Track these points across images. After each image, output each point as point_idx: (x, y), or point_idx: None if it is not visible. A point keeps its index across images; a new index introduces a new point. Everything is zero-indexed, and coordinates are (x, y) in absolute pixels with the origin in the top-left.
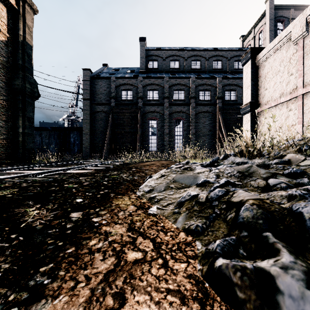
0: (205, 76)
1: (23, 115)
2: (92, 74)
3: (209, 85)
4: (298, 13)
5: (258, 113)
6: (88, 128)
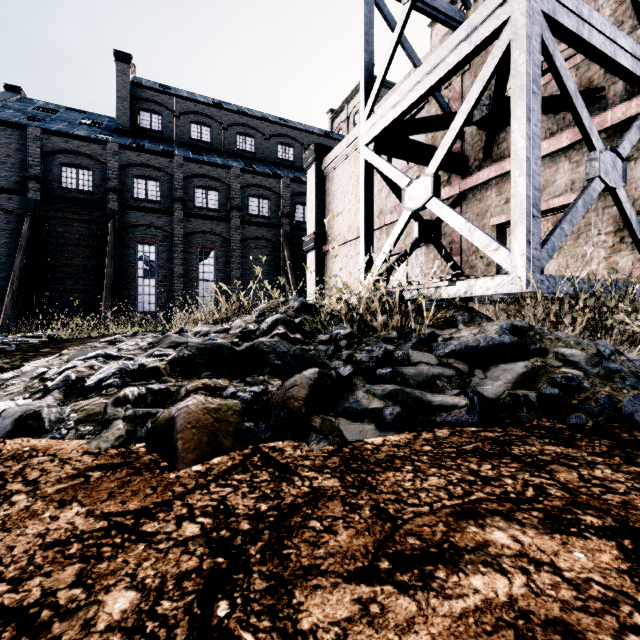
0: (261, 169)
1: None
2: None
3: (268, 188)
4: None
5: (326, 252)
6: None
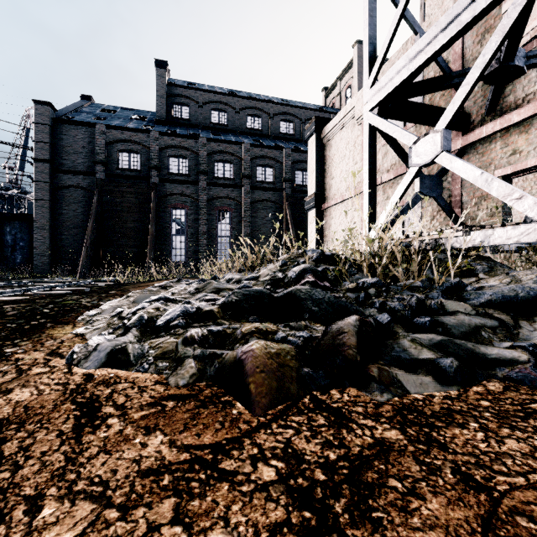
0: (266, 143)
1: None
2: (57, 113)
3: (273, 158)
4: None
5: (325, 210)
6: (47, 216)
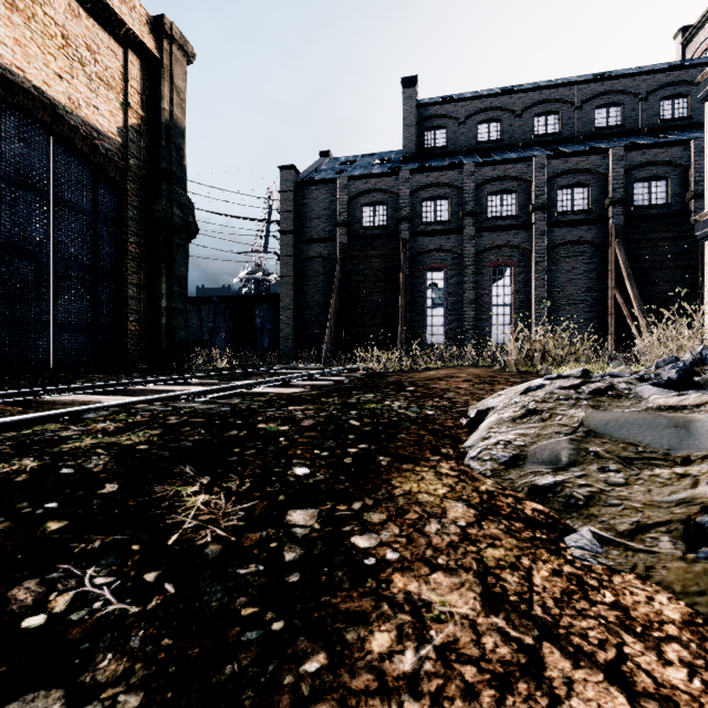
0: (573, 149)
1: (168, 272)
2: (299, 176)
3: (587, 170)
4: None
5: None
6: (291, 294)
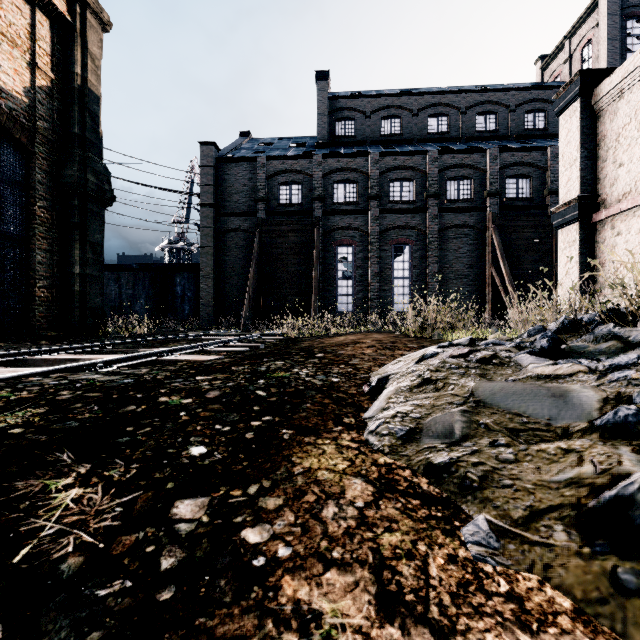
0: (459, 147)
1: (81, 239)
2: (219, 153)
3: (470, 166)
4: None
5: (598, 222)
6: (212, 264)
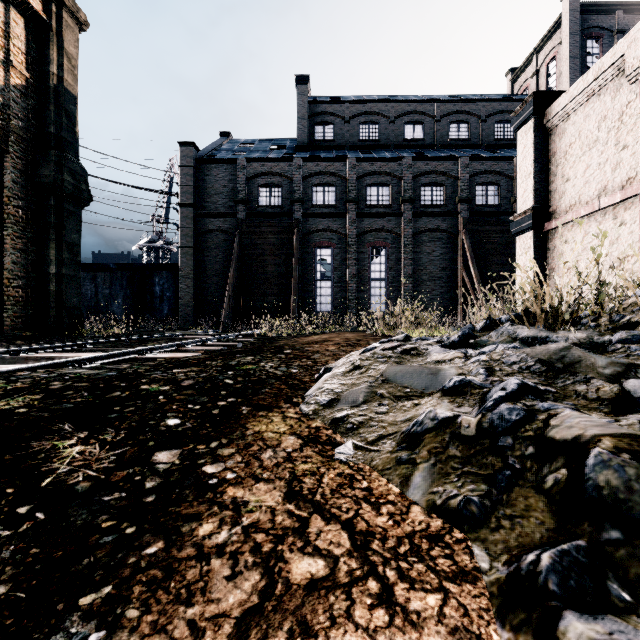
0: (433, 155)
1: (57, 238)
2: (199, 153)
3: (443, 173)
4: (631, 20)
5: (549, 230)
6: (191, 264)
